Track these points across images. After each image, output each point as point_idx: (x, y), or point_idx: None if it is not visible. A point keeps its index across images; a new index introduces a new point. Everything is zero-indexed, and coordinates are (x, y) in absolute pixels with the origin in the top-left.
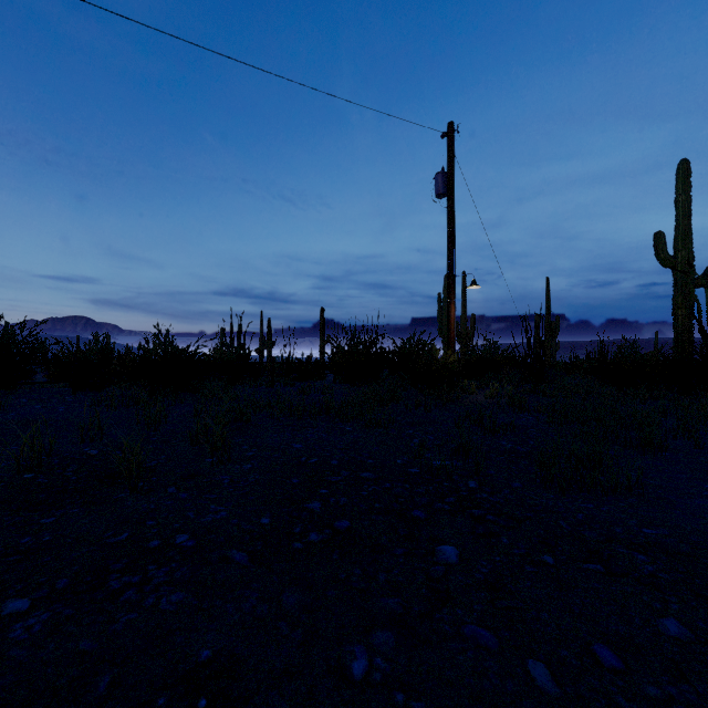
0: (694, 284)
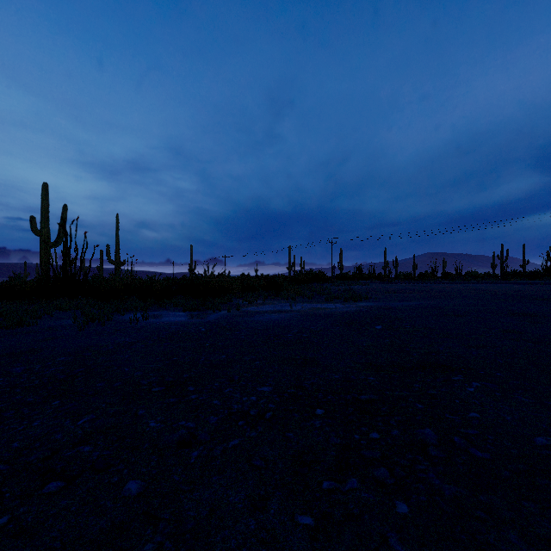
0: (51, 246)
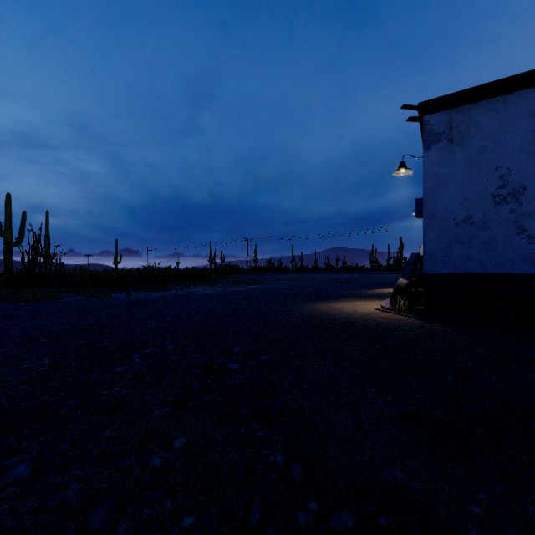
0: (13, 246)
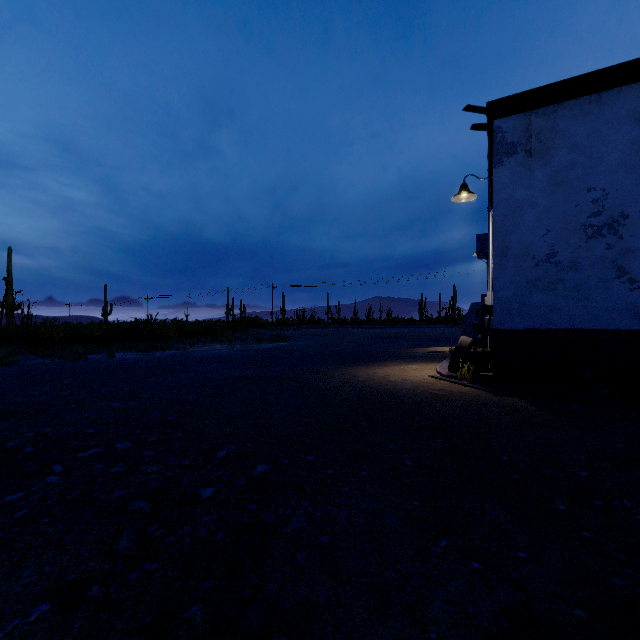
0: None
